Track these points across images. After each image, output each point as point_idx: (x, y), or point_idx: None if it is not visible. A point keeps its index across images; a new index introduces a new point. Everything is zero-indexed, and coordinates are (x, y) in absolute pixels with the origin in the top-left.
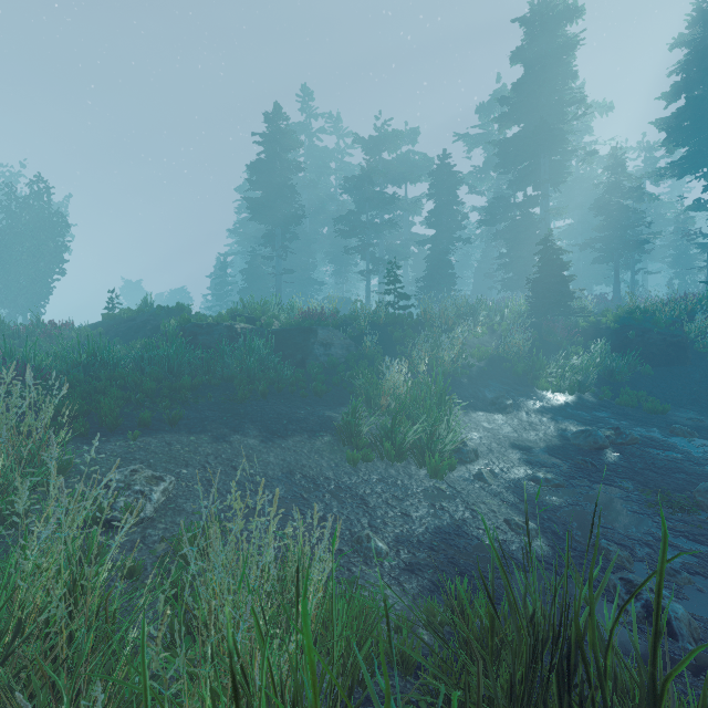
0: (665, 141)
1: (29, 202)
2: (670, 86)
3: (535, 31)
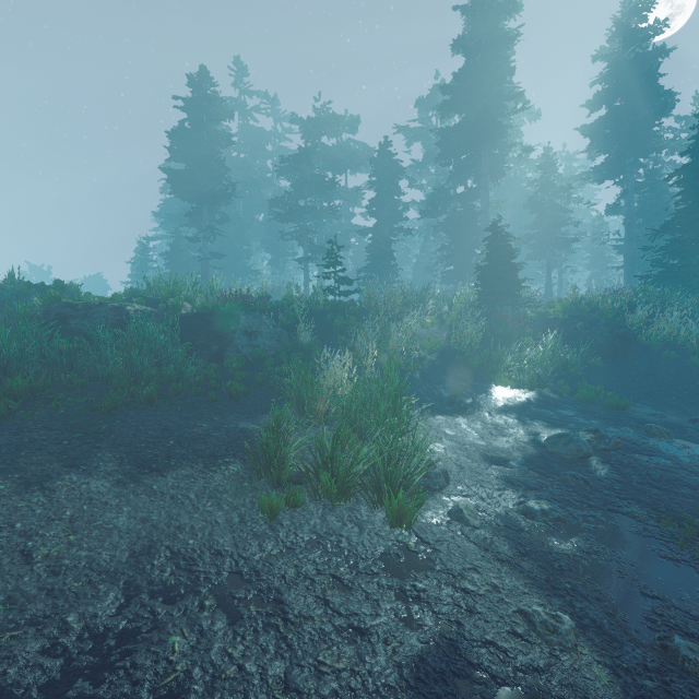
0: (589, 146)
1: None
2: (594, 95)
3: (476, 22)
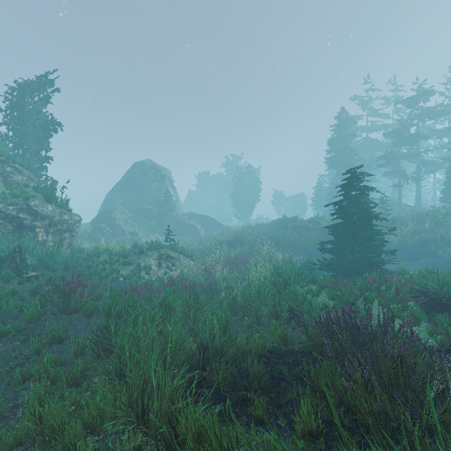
0: None
1: (246, 175)
2: None
3: None
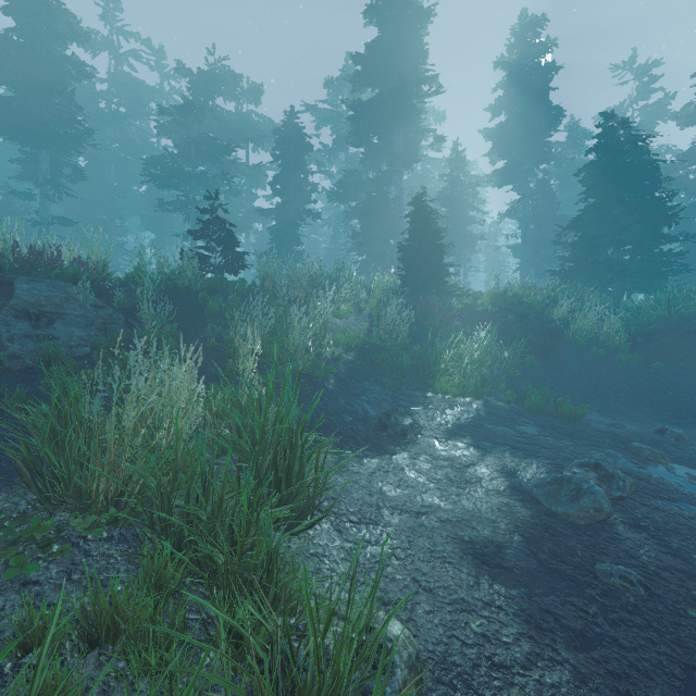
0: (491, 149)
1: None
2: (496, 100)
3: None
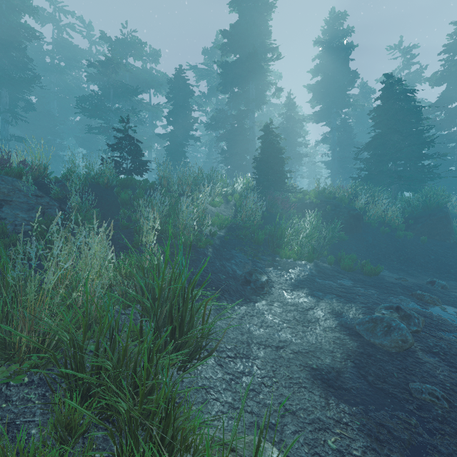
0: (312, 98)
1: None
2: (315, 66)
3: None
